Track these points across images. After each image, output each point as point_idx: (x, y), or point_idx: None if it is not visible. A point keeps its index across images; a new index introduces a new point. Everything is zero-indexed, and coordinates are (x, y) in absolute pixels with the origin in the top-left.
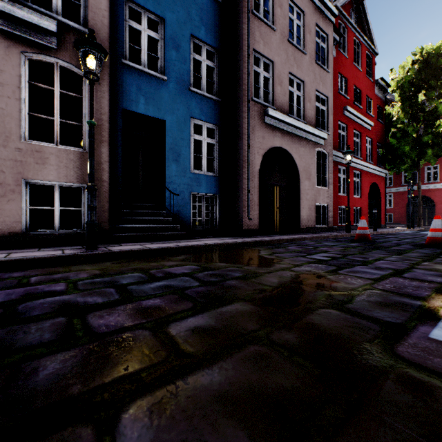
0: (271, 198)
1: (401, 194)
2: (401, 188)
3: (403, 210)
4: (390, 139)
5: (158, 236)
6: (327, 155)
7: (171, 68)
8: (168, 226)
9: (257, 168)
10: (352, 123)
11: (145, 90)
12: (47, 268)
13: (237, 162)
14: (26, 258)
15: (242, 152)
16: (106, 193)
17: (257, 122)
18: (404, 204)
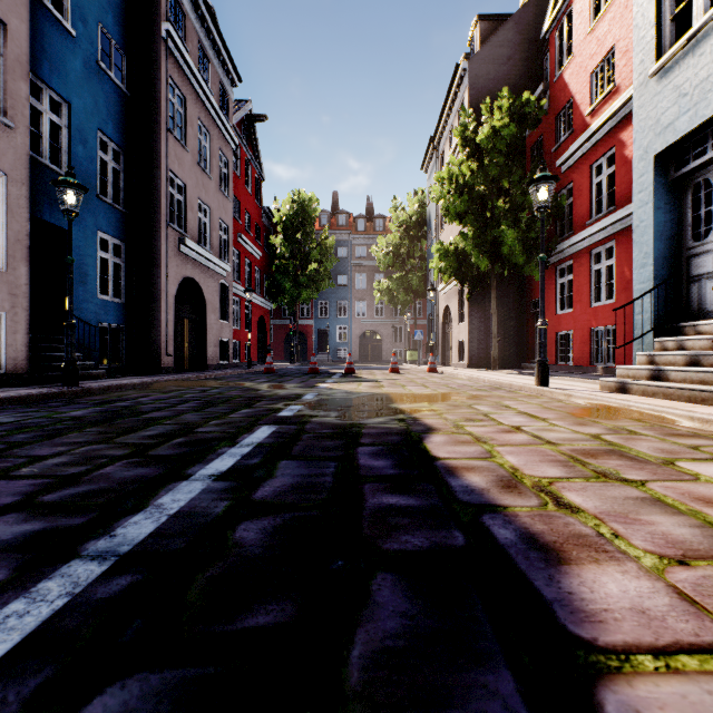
0: (182, 332)
1: (281, 327)
2: (281, 321)
3: (283, 345)
4: (276, 273)
5: (81, 375)
6: (228, 287)
7: (78, 167)
8: (85, 363)
9: (173, 299)
10: (245, 251)
11: (50, 191)
12: (96, 396)
13: (153, 291)
14: (65, 391)
15: (161, 281)
16: (26, 323)
17: (173, 250)
18: (283, 339)
